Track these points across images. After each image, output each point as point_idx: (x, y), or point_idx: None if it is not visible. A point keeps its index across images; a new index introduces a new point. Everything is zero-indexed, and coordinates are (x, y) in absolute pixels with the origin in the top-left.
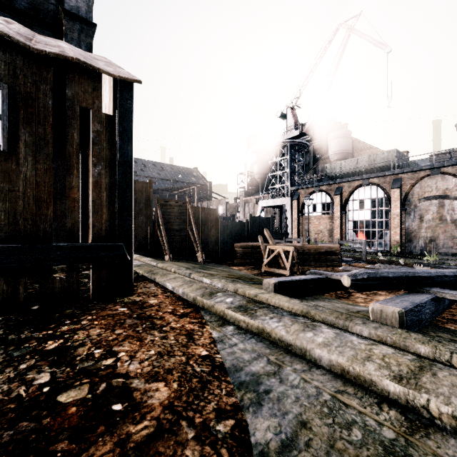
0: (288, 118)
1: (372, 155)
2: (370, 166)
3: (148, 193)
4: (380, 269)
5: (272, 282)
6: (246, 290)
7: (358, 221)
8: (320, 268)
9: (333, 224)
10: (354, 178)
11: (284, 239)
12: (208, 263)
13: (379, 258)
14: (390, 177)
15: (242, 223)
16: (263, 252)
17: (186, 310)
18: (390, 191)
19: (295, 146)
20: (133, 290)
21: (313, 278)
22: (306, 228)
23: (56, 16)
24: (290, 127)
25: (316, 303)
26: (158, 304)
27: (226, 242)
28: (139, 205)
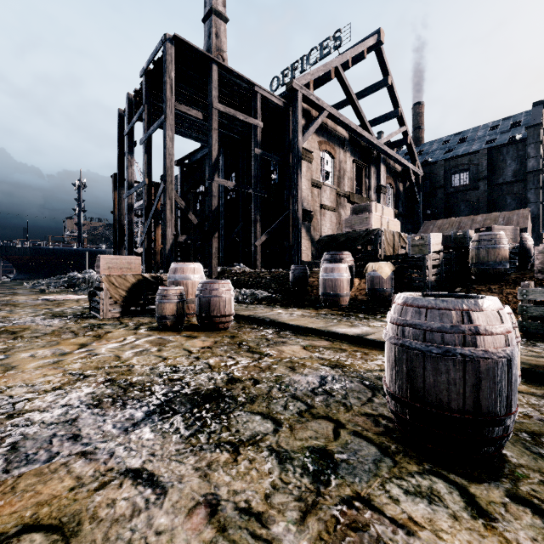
0: None
1: None
2: None
3: None
4: None
5: None
6: None
7: None
8: None
9: None
10: None
11: None
12: None
13: None
14: None
15: None
16: None
17: None
18: None
19: None
20: None
21: None
22: None
23: (523, 174)
24: None
25: None
26: None
27: None
28: None
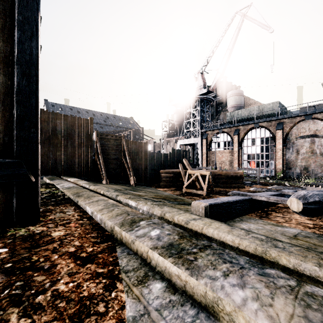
0: (199, 80)
1: (261, 105)
2: (259, 114)
3: (89, 128)
4: (322, 190)
5: (202, 205)
6: (175, 215)
7: (251, 154)
8: (229, 189)
9: (233, 157)
10: (248, 123)
11: (197, 167)
12: (138, 186)
13: (269, 181)
14: (274, 121)
15: (166, 154)
16: (183, 176)
17: (97, 247)
18: (275, 131)
19: (204, 101)
20: (38, 218)
21: (240, 200)
22: (213, 159)
23: None
24: (200, 87)
25: (247, 226)
26: (61, 238)
27: (153, 169)
28: (81, 138)
